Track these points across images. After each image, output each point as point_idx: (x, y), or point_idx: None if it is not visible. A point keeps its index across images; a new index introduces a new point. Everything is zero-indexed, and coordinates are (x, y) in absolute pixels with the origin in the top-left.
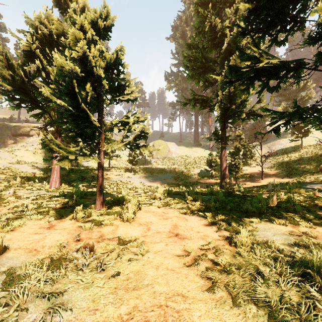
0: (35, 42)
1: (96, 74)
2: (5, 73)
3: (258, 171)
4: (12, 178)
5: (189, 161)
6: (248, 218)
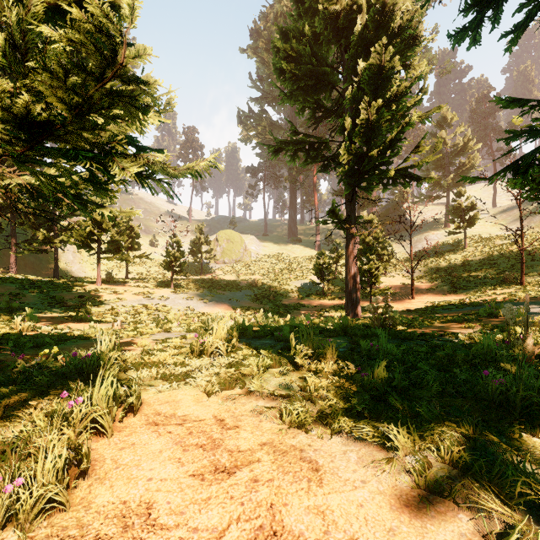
0: None
1: None
2: None
3: (401, 284)
4: None
5: (281, 268)
6: (531, 433)
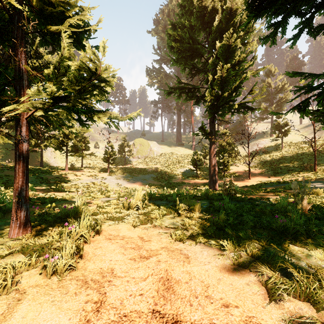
0: None
1: None
2: None
3: (243, 170)
4: None
5: (172, 161)
6: (294, 244)
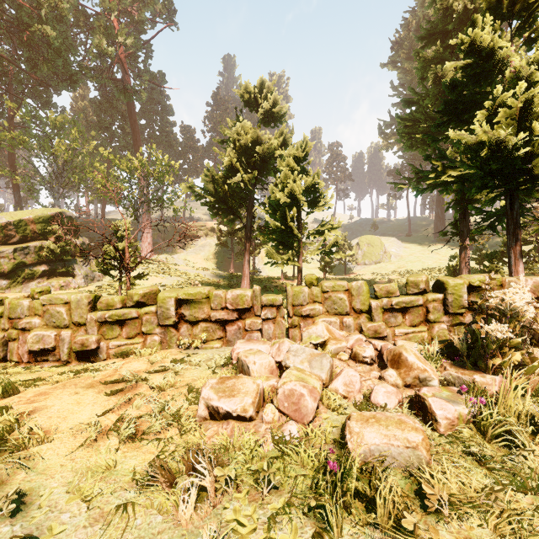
0: (233, 154)
1: (299, 198)
2: (210, 187)
3: None
4: (203, 284)
5: (420, 269)
6: None
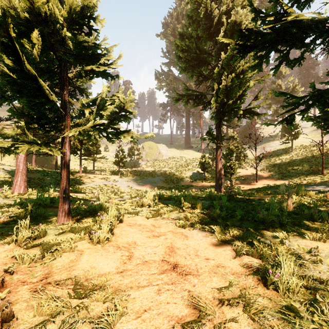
0: None
1: (50, 19)
2: None
3: (251, 173)
4: None
5: (180, 164)
6: (268, 231)
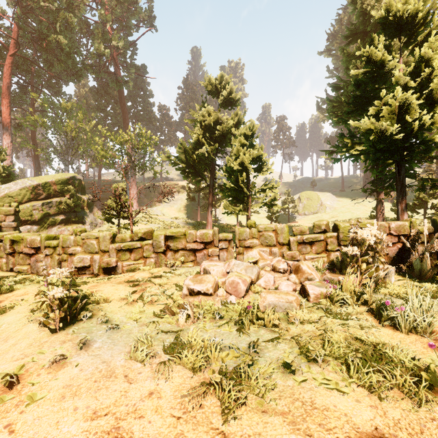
0: (200, 131)
1: (248, 166)
2: (182, 156)
3: None
4: None
5: (349, 218)
6: None
